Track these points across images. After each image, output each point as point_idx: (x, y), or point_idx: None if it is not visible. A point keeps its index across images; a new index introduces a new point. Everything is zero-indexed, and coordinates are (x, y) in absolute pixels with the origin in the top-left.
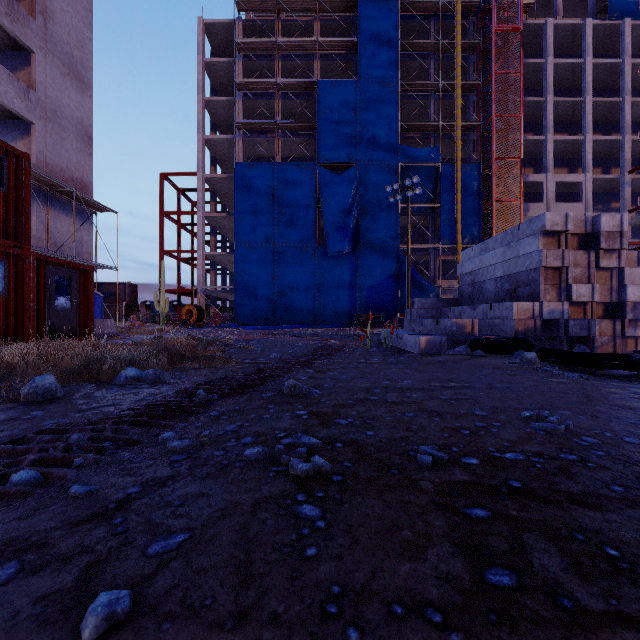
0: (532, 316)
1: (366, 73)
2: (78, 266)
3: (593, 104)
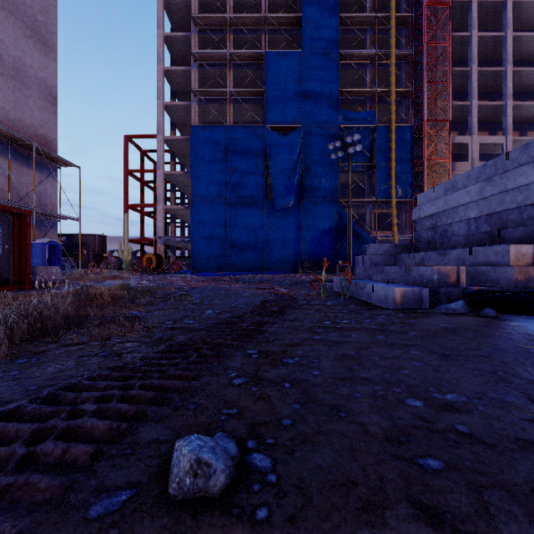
0: (532, 262)
1: (309, 44)
2: (11, 210)
3: (513, 73)
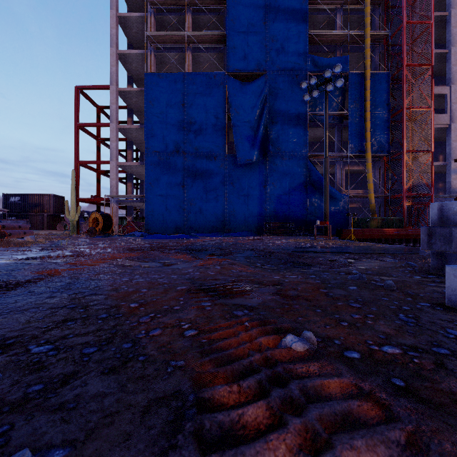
0: None
1: None
2: None
3: None
